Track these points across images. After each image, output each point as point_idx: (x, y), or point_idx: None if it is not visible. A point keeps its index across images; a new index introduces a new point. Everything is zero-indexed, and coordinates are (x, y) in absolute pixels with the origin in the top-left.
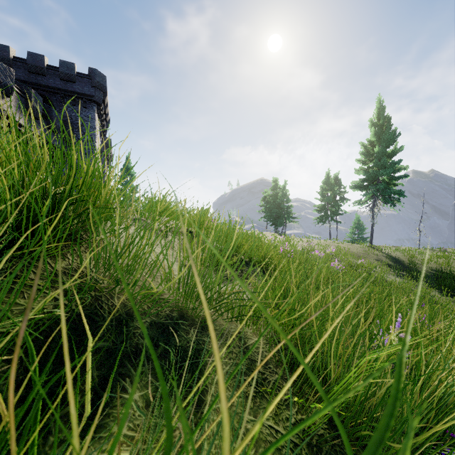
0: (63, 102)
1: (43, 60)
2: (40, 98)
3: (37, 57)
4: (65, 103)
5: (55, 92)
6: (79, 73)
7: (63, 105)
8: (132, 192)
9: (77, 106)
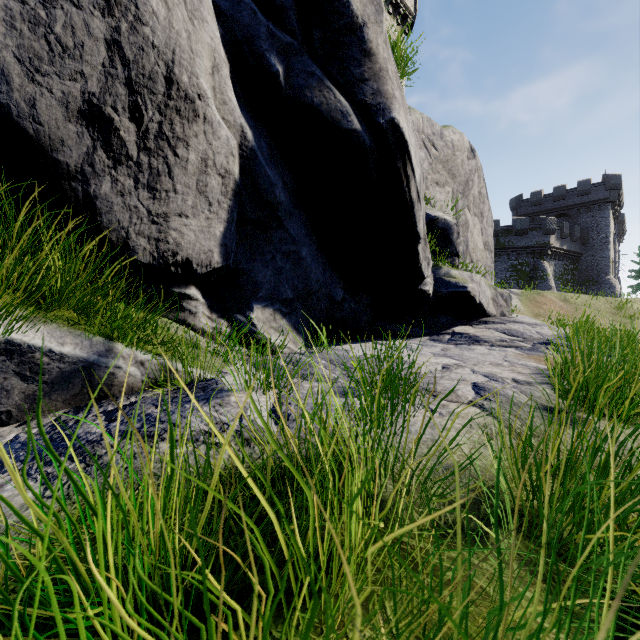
0: (579, 213)
1: (564, 189)
2: (567, 224)
3: (559, 189)
4: (581, 213)
5: (573, 208)
6: (594, 184)
7: (579, 215)
8: None
9: (592, 212)
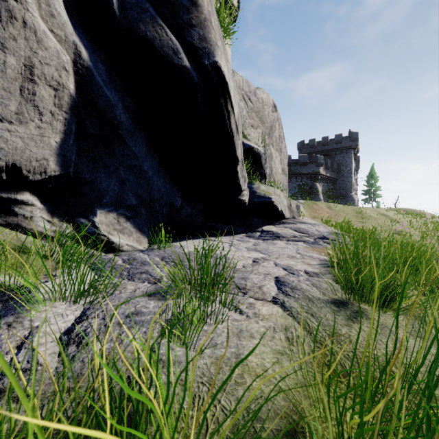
0: (336, 154)
1: (328, 139)
2: (329, 161)
3: (325, 138)
4: (337, 154)
5: (332, 151)
6: (344, 137)
7: (336, 156)
8: (375, 191)
9: (342, 154)
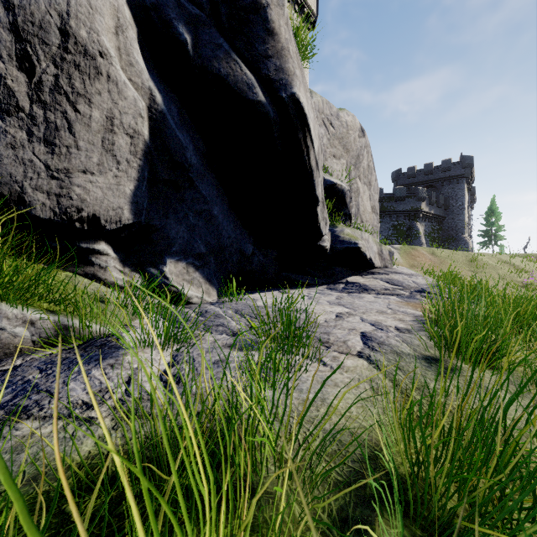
0: (443, 185)
1: (432, 166)
2: (434, 194)
3: (428, 165)
4: (444, 185)
5: (438, 181)
6: (453, 163)
7: (443, 187)
8: (497, 231)
9: (452, 185)
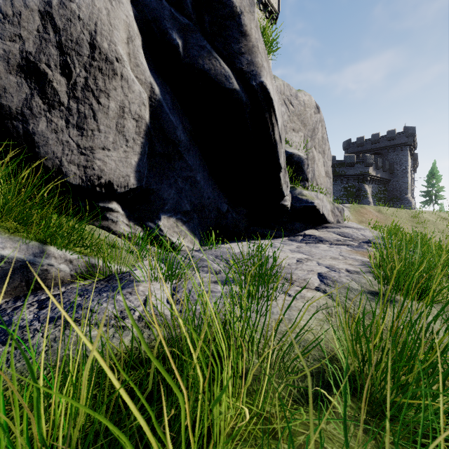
0: (388, 152)
1: (378, 136)
2: (380, 160)
3: (375, 135)
4: (389, 152)
5: (384, 148)
6: (398, 133)
7: (388, 154)
8: (438, 192)
9: (396, 152)
